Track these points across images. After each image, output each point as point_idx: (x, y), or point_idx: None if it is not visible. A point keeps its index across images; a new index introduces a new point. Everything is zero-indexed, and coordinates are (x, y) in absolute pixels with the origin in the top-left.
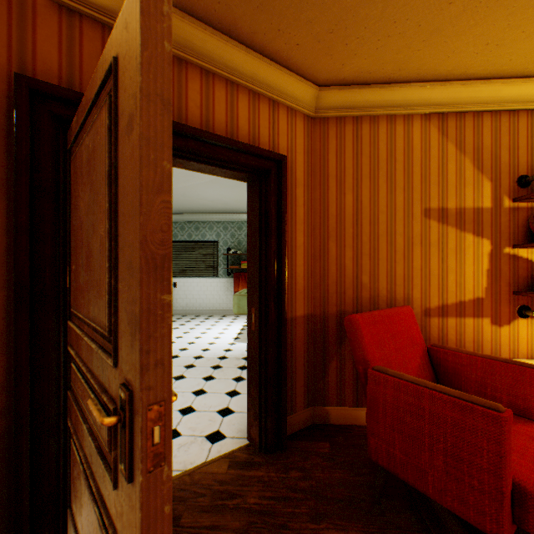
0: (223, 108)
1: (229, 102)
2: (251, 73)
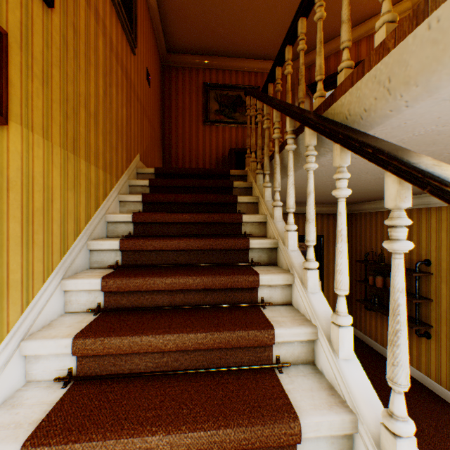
0: (353, 55)
1: (356, 50)
2: (364, 31)
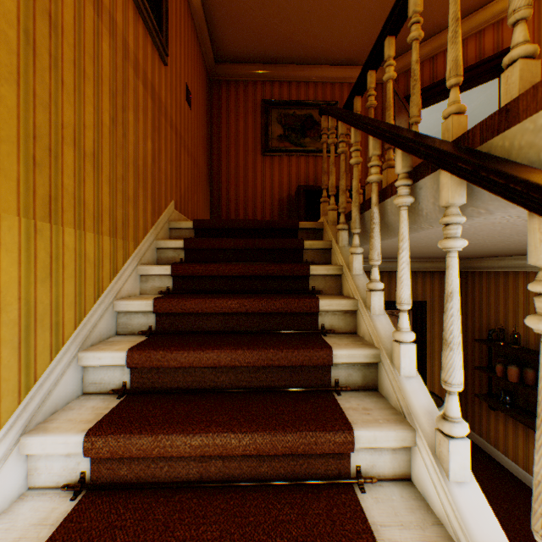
0: (472, 51)
1: (477, 44)
2: (490, 16)
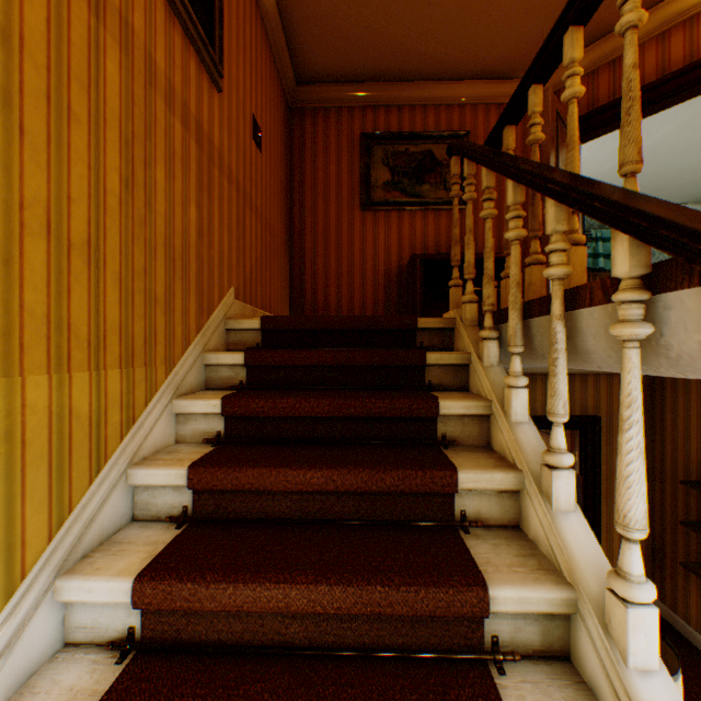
0: (678, 49)
1: (686, 37)
2: None
